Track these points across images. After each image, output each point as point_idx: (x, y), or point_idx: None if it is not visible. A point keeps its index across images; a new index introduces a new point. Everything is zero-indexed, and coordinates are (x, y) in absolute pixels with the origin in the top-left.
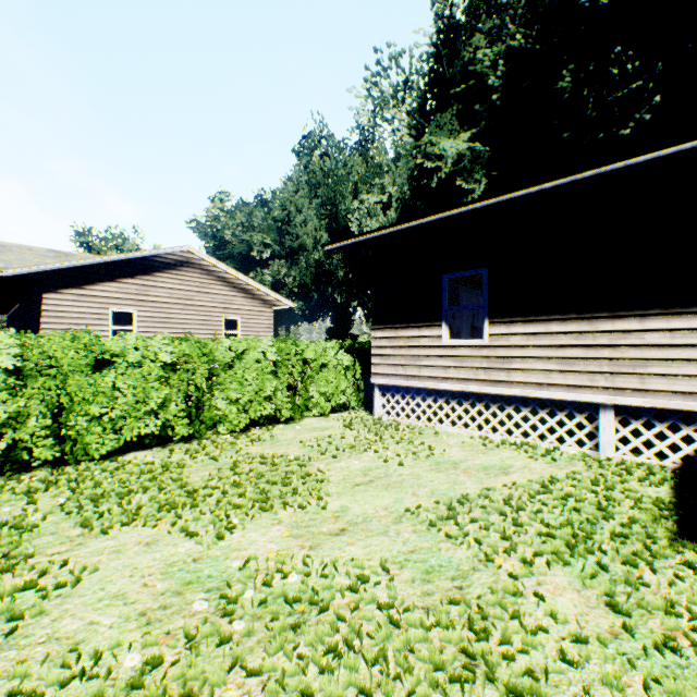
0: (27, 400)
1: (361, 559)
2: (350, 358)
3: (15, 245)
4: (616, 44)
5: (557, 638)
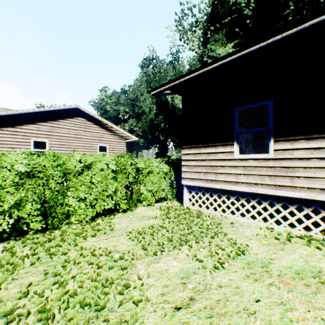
0: None
1: None
2: (167, 168)
3: None
4: None
5: None
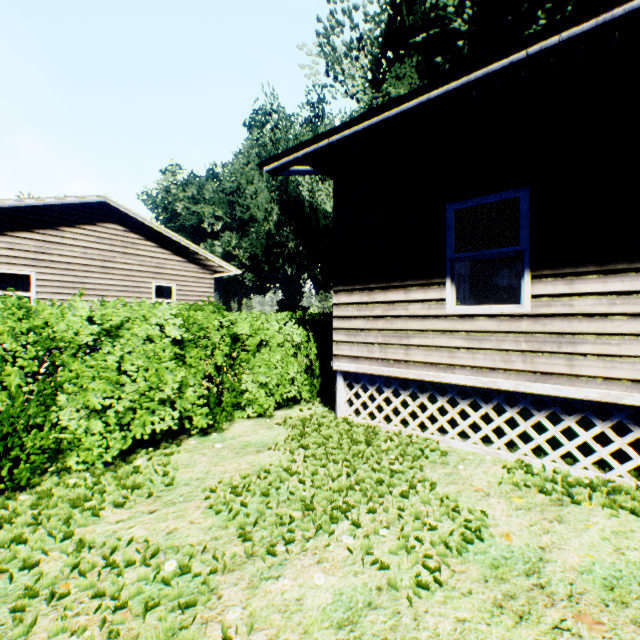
0: None
1: None
2: (301, 333)
3: None
4: None
5: None
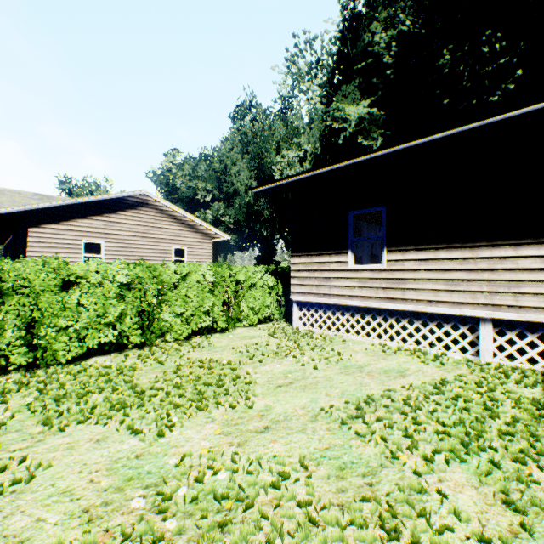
0: (5, 314)
1: (282, 455)
2: (273, 280)
3: (8, 190)
4: (486, 29)
5: (462, 537)
